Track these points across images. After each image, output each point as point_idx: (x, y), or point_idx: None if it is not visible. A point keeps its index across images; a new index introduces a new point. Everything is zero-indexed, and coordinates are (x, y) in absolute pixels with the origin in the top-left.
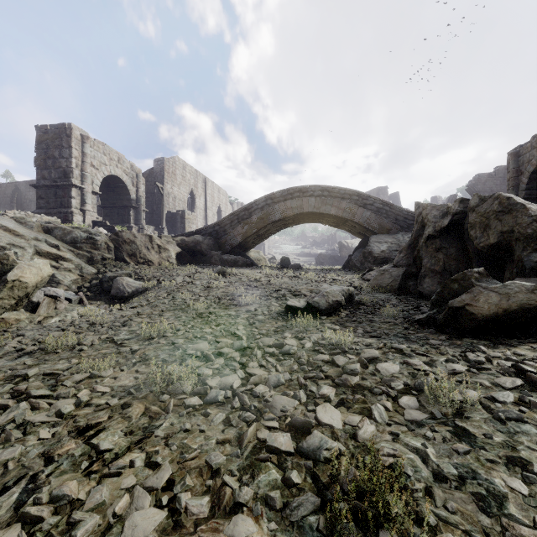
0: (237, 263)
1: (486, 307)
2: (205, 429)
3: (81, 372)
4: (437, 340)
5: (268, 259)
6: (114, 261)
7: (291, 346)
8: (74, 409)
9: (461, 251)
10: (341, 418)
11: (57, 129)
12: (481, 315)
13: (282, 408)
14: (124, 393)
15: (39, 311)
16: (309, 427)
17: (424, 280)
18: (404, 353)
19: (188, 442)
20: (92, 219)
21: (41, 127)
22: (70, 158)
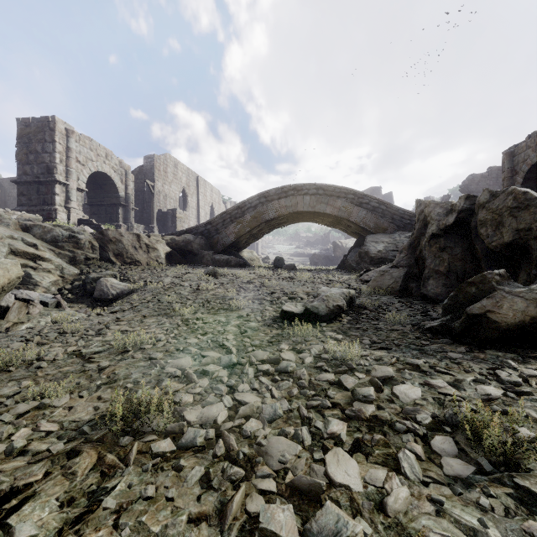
0: (230, 263)
1: (511, 314)
2: (175, 494)
3: (27, 400)
4: (456, 352)
5: (262, 259)
6: (99, 261)
7: (289, 363)
8: (2, 460)
9: (467, 251)
10: (360, 472)
11: (40, 122)
12: (505, 324)
13: (280, 457)
14: (76, 431)
15: (7, 317)
16: (318, 492)
17: (428, 282)
18: (422, 370)
19: (148, 520)
20: (78, 217)
21: (23, 120)
22: (53, 152)
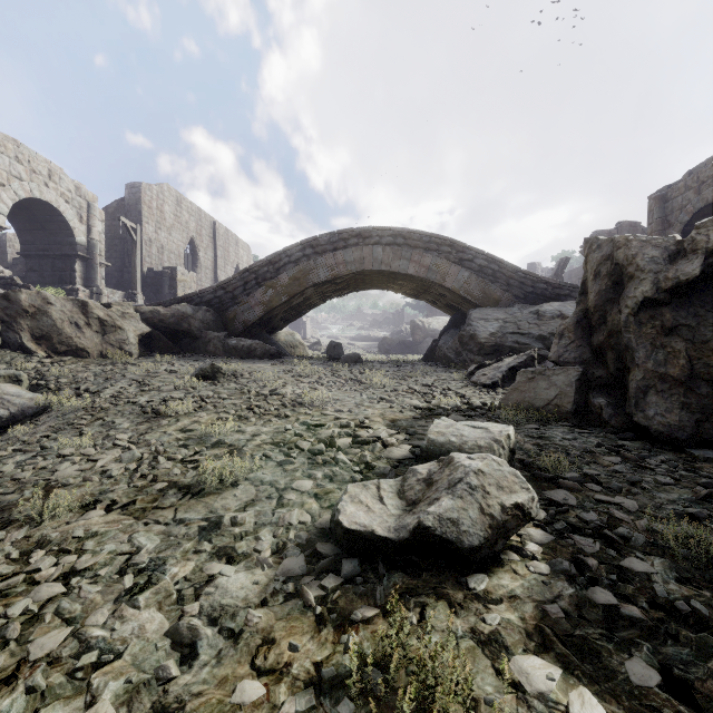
0: (254, 352)
1: None
2: None
3: None
4: None
5: (310, 345)
6: None
7: None
8: None
9: None
10: None
11: None
12: None
13: None
14: None
15: None
16: None
17: (647, 399)
18: None
19: None
20: None
21: None
22: None
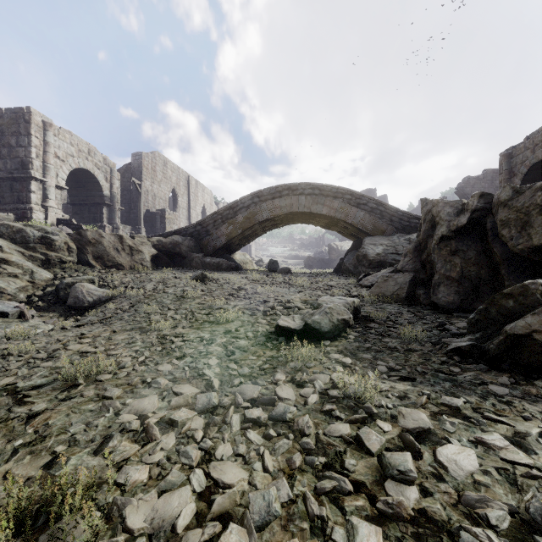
0: (221, 266)
1: None
2: None
3: None
4: (498, 385)
5: (255, 262)
6: (76, 264)
7: (287, 406)
8: None
9: (482, 254)
10: None
11: (13, 114)
12: None
13: None
14: None
15: None
16: None
17: (439, 289)
18: (465, 416)
19: None
20: (56, 217)
21: None
22: (28, 146)
